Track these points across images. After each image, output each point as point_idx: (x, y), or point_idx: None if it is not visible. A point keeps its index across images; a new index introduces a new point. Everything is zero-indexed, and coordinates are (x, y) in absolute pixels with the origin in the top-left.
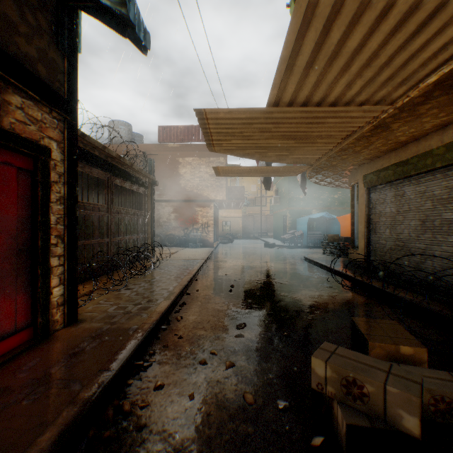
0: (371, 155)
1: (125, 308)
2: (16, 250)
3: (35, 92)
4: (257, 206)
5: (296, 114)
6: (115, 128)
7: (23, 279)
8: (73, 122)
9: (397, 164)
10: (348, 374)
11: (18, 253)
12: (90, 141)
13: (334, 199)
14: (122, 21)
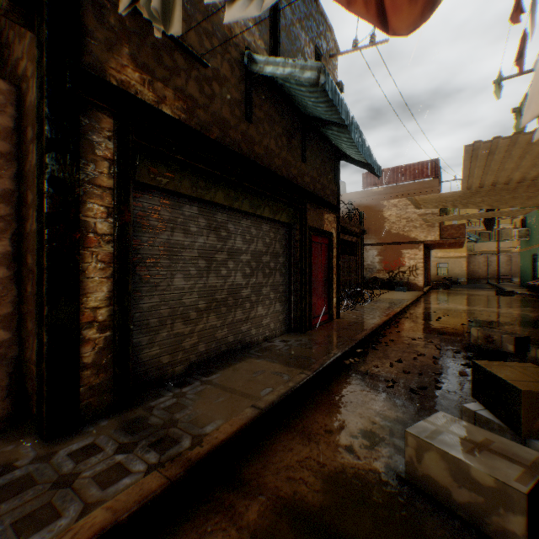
0: None
1: (361, 317)
2: (324, 279)
3: (331, 210)
4: (495, 241)
5: (488, 189)
6: None
7: (325, 292)
8: (338, 216)
9: None
10: (486, 333)
11: (324, 280)
12: None
13: None
14: (366, 163)
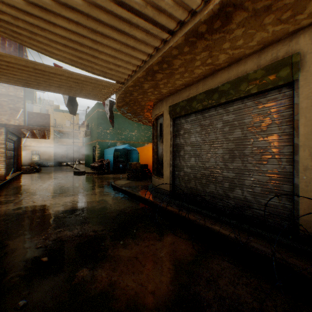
0: (183, 82)
1: None
2: None
3: None
4: (71, 138)
5: None
6: None
7: None
8: None
9: (207, 92)
10: None
11: None
12: None
13: (132, 135)
14: None
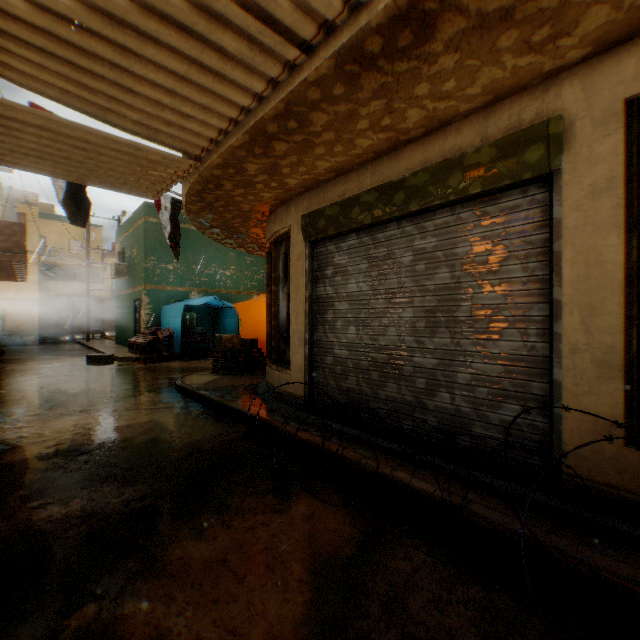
0: (331, 164)
1: None
2: None
3: None
4: (85, 281)
5: None
6: None
7: None
8: None
9: (382, 189)
10: None
11: None
12: None
13: (225, 276)
14: None
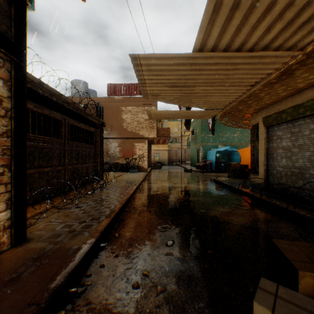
0: (271, 100)
1: (71, 226)
2: None
3: None
4: (178, 142)
5: (217, 60)
6: (76, 85)
7: None
8: (22, 64)
9: (293, 107)
10: None
11: None
12: (48, 88)
13: (234, 137)
14: None
